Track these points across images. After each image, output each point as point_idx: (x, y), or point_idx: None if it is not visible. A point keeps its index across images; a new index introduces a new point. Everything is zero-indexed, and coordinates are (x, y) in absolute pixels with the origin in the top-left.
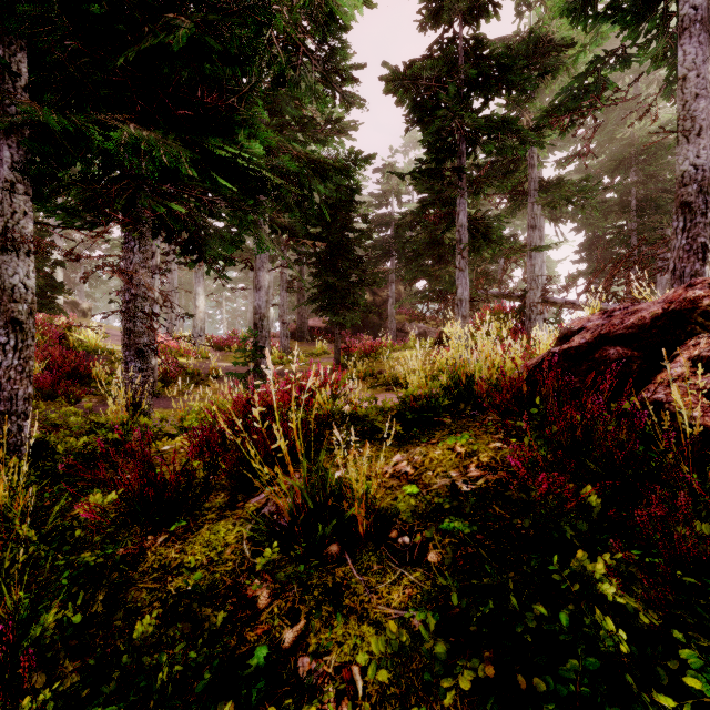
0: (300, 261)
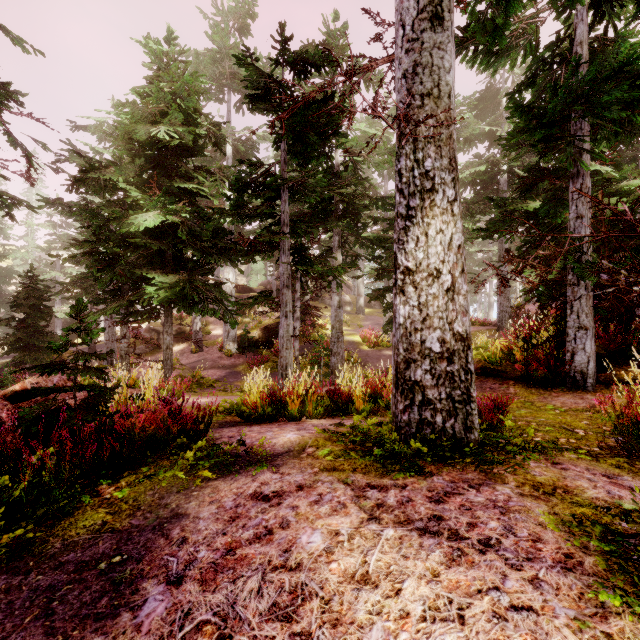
0: (383, 275)
